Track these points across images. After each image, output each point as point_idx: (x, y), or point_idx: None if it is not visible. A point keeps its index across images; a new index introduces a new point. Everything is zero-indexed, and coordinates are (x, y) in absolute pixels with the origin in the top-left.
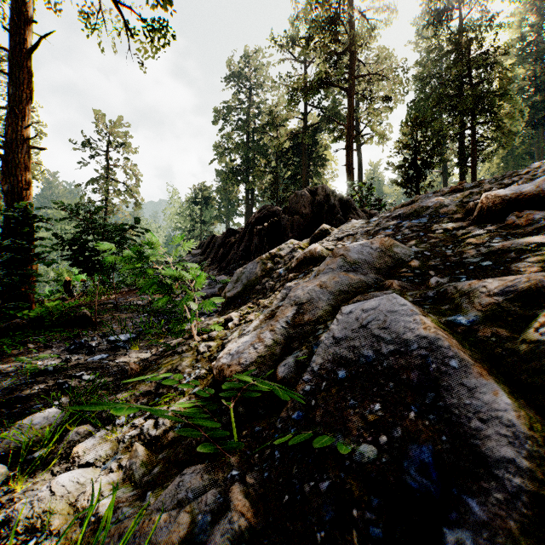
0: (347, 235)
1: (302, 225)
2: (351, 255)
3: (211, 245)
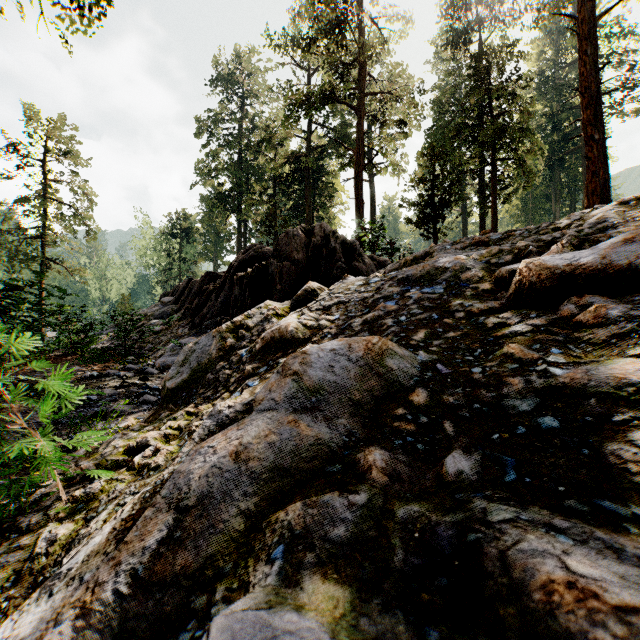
0: (337, 303)
1: (294, 274)
2: (312, 372)
3: (187, 292)
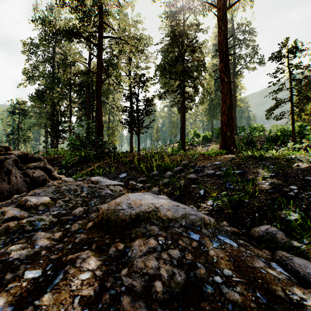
0: None
1: None
2: None
3: None
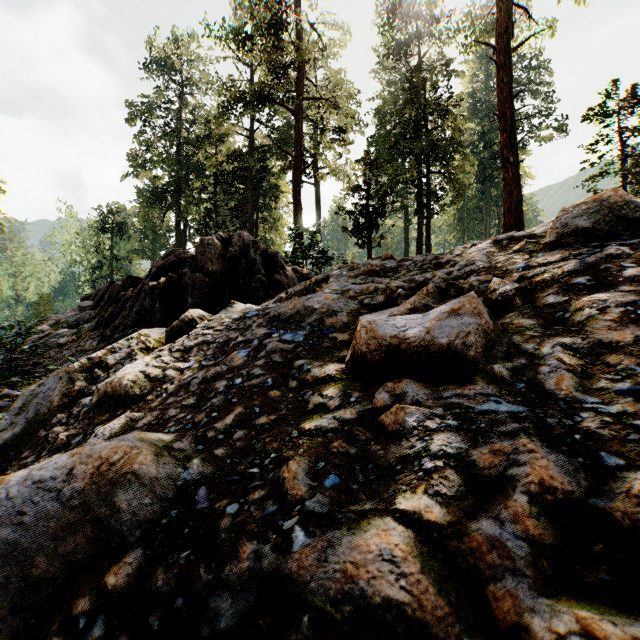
0: (200, 343)
1: (209, 286)
2: None
3: (107, 296)
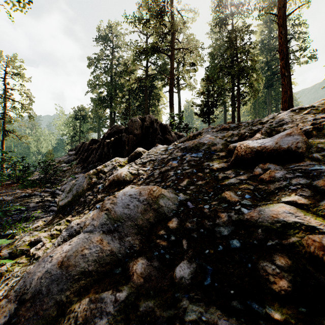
0: (150, 160)
1: (135, 141)
2: (116, 209)
3: (81, 149)
